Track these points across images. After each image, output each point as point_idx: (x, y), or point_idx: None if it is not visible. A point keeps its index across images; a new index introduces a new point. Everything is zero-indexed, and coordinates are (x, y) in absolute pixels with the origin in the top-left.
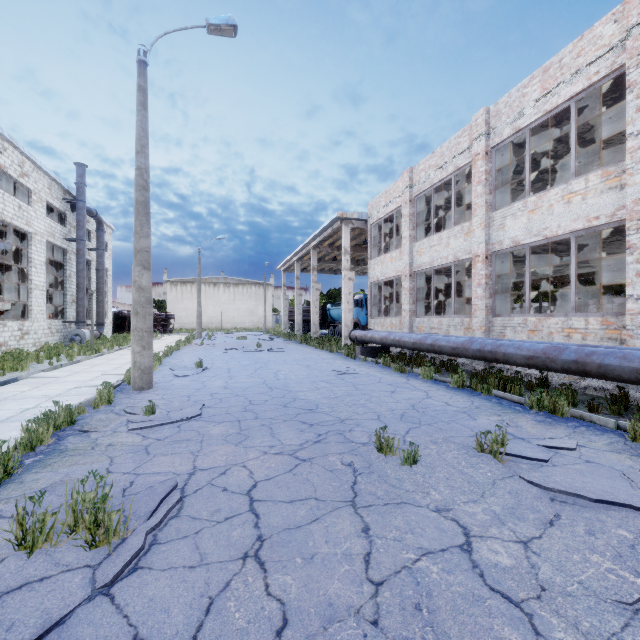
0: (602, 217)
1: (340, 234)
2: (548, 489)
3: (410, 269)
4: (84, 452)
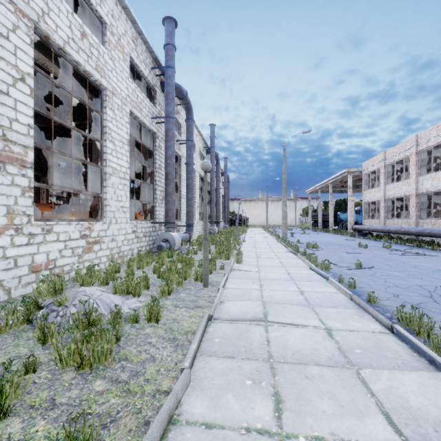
0: None
1: (346, 177)
2: (392, 250)
3: (384, 197)
4: None
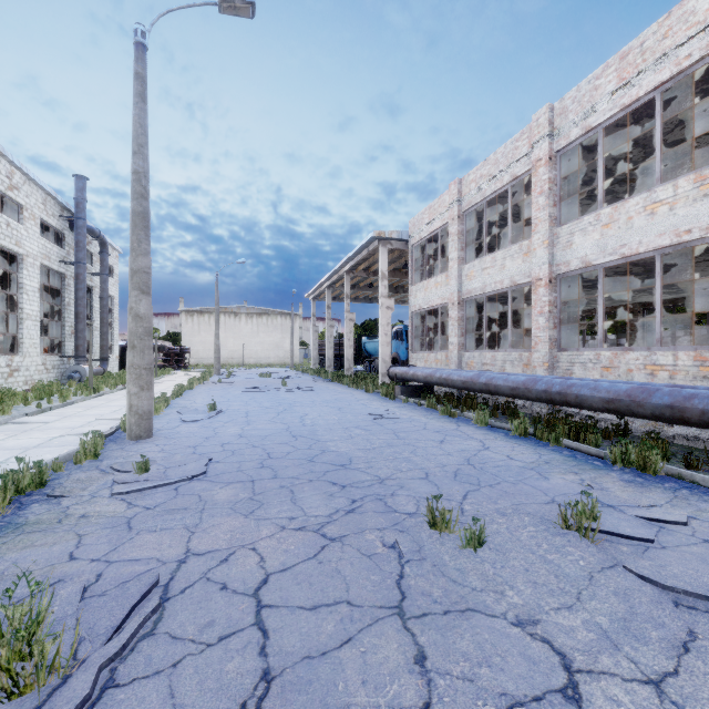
0: (695, 230)
1: (377, 257)
2: (669, 588)
3: (458, 296)
4: (47, 527)
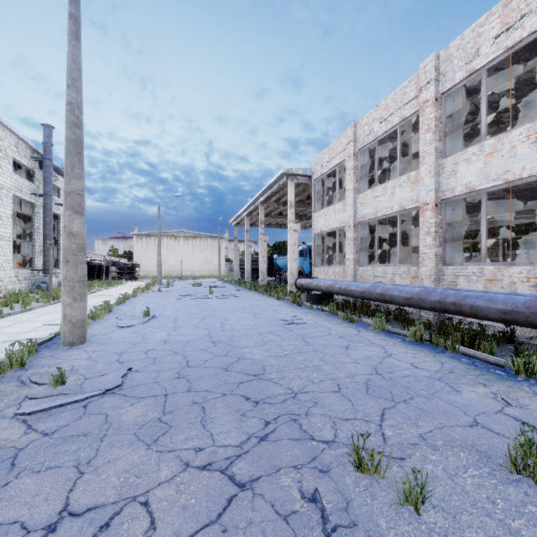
0: None
1: (286, 190)
2: None
3: (354, 220)
4: None
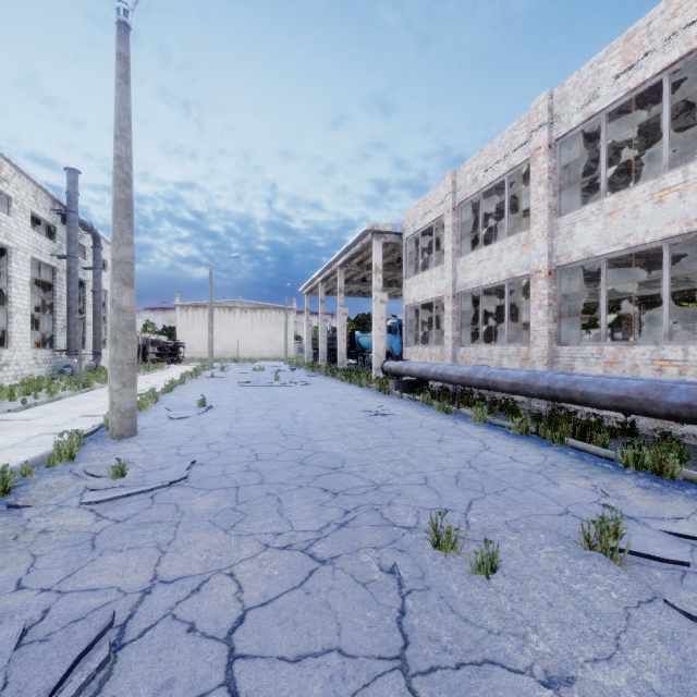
0: None
1: (370, 250)
2: None
3: (453, 289)
4: None
